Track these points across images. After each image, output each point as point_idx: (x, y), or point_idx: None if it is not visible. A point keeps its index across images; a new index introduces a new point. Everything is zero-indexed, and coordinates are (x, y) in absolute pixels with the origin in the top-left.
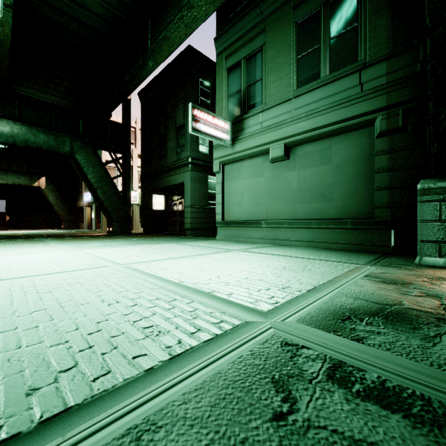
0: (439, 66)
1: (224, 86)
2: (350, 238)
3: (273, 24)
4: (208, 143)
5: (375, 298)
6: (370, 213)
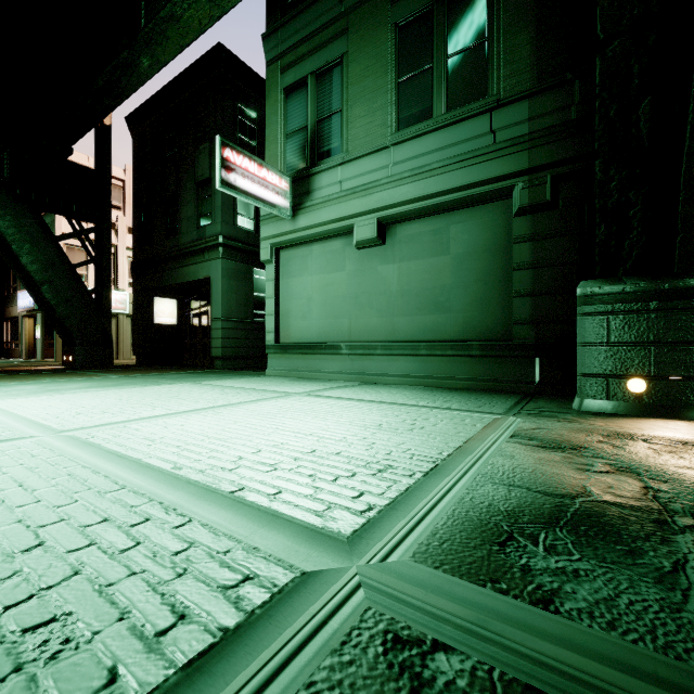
0: (611, 104)
1: (280, 118)
2: (476, 371)
3: (360, 23)
4: (254, 213)
5: (542, 483)
6: (505, 332)
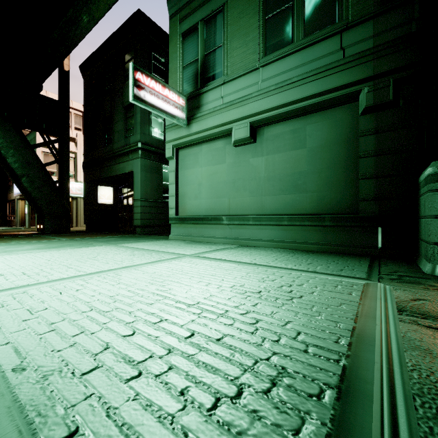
0: None
1: (179, 55)
2: (328, 238)
3: None
4: (163, 127)
5: None
6: (352, 207)
